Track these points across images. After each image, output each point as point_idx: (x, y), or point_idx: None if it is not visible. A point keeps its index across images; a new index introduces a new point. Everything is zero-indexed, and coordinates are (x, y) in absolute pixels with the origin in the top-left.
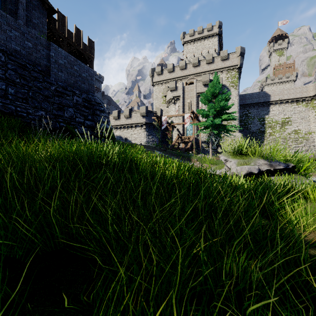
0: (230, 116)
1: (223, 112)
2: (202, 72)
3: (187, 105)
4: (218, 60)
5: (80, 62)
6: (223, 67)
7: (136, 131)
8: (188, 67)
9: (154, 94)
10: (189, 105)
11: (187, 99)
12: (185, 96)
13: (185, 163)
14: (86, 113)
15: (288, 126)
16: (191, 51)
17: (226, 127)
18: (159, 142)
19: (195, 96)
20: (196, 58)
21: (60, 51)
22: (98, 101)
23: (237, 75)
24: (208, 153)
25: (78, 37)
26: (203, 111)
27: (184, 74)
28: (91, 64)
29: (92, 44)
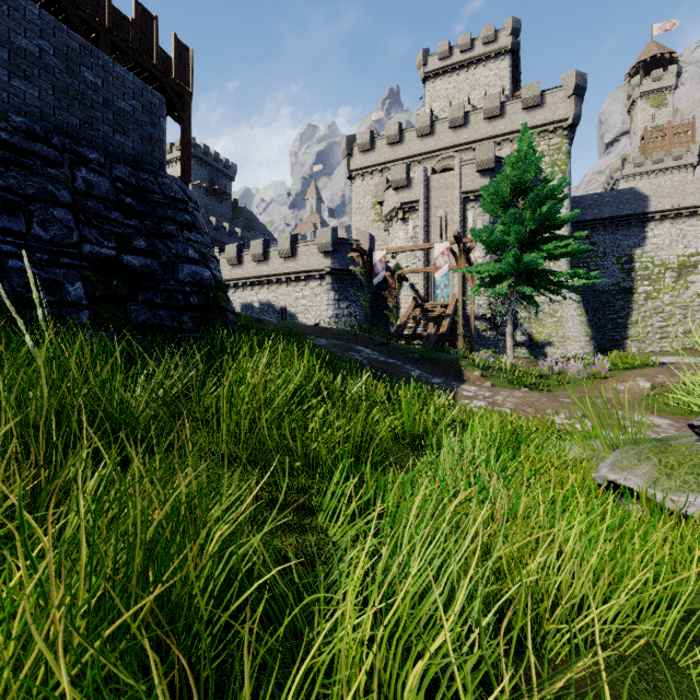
0: (569, 245)
1: (547, 236)
2: (473, 141)
3: (437, 224)
4: (517, 109)
5: (107, 60)
6: (529, 126)
7: (308, 289)
8: (438, 131)
9: (354, 198)
10: (443, 224)
11: (436, 209)
12: (432, 201)
13: (453, 388)
14: (128, 230)
15: (696, 276)
16: (443, 94)
17: (555, 276)
18: (366, 320)
19: (457, 199)
20: (459, 106)
21: (22, 5)
22: (176, 193)
23: (565, 145)
24: (491, 345)
25: (145, 33)
26: (489, 234)
27: (429, 148)
28: (182, 110)
29: (185, 55)
